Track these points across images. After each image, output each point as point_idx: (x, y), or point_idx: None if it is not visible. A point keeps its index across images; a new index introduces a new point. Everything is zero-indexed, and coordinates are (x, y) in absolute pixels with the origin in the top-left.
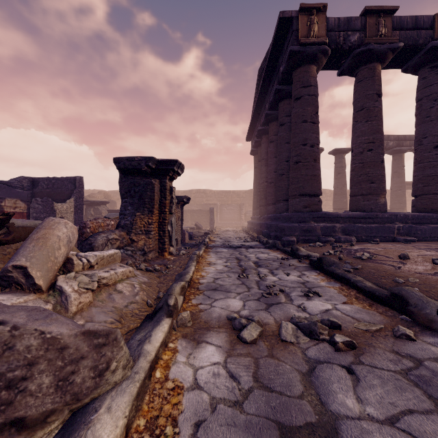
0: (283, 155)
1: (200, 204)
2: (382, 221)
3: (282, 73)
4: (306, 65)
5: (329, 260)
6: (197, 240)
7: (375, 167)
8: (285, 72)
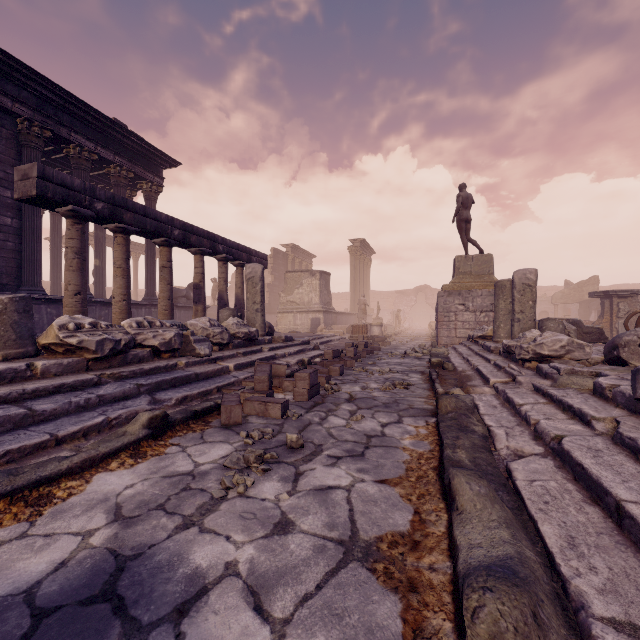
0: None
1: None
2: None
3: None
4: None
5: None
6: None
7: None
8: None
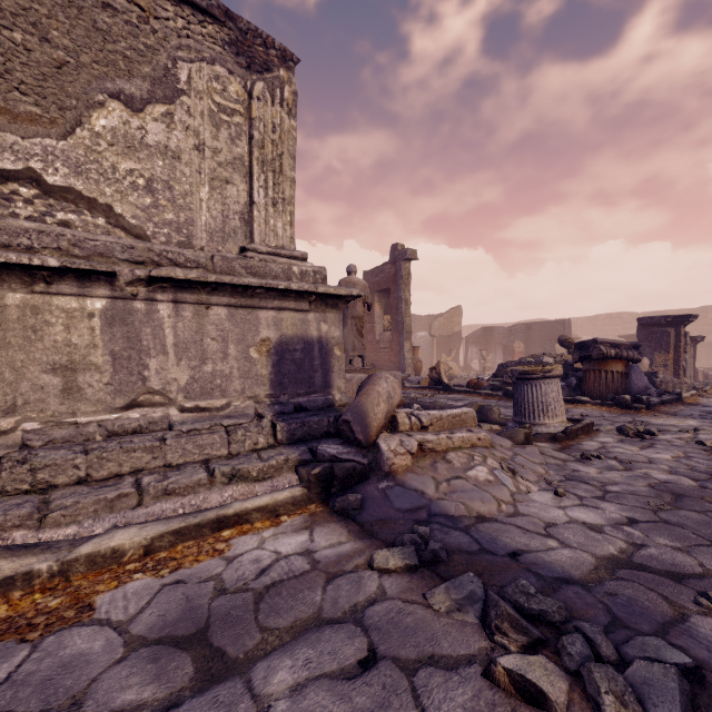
0: None
1: None
2: None
3: None
4: None
5: None
6: None
7: None
8: None
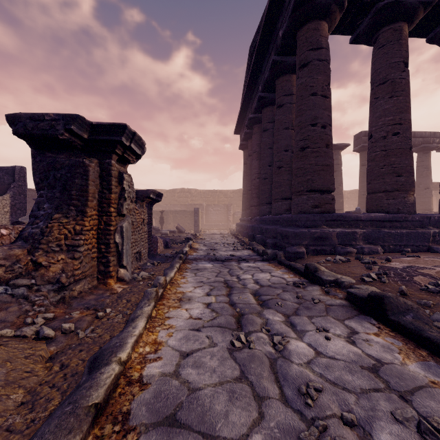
0: (282, 143)
1: (185, 205)
2: (412, 225)
3: (282, 35)
4: (315, 20)
5: (397, 302)
6: (174, 249)
7: (402, 155)
8: (286, 32)
